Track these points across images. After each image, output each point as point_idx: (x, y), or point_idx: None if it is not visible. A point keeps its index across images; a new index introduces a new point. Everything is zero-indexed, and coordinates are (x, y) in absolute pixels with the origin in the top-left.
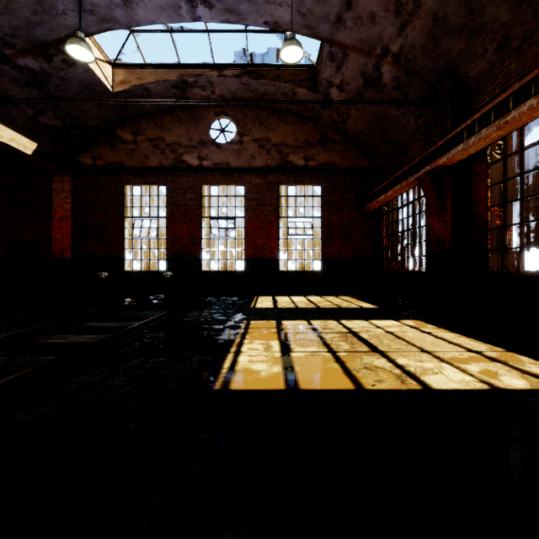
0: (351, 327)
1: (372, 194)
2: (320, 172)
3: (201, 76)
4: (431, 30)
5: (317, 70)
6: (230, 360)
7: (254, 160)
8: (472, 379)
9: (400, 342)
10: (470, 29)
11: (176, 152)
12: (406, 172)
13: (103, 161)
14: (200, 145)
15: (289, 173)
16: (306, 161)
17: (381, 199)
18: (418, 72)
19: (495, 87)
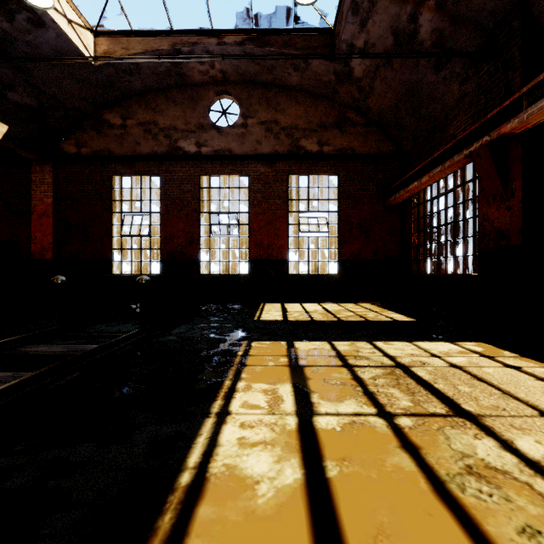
0: (394, 354)
1: (400, 182)
2: (337, 158)
3: (197, 44)
4: None
5: (335, 33)
6: (204, 440)
7: (260, 146)
8: None
9: (488, 389)
10: None
11: (171, 138)
12: (449, 149)
13: (88, 148)
14: (198, 129)
15: (300, 161)
16: (321, 146)
17: (413, 187)
18: (471, 16)
19: None
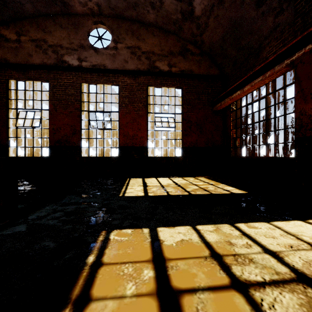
0: (274, 248)
1: (225, 93)
2: (181, 76)
3: None
4: None
5: None
6: None
7: (127, 64)
8: None
9: None
10: None
11: (57, 53)
12: (269, 63)
13: None
14: (80, 48)
15: (156, 77)
16: (170, 67)
17: (236, 95)
18: None
19: None
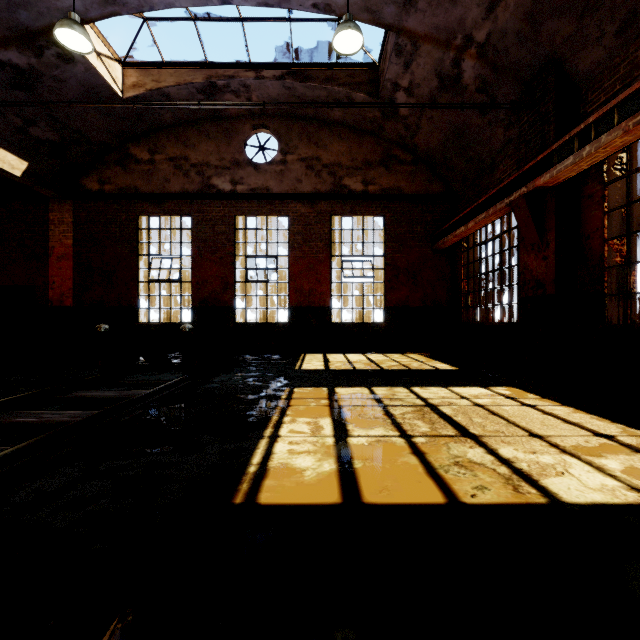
0: (427, 397)
1: (448, 226)
2: (383, 199)
3: (234, 77)
4: (529, 10)
5: (380, 70)
6: (262, 451)
7: (301, 184)
8: (617, 484)
9: (497, 420)
10: (582, 5)
11: (203, 175)
12: (493, 196)
13: (112, 185)
14: (234, 165)
15: (344, 201)
16: (366, 185)
17: (460, 231)
18: (511, 66)
19: (615, 81)
